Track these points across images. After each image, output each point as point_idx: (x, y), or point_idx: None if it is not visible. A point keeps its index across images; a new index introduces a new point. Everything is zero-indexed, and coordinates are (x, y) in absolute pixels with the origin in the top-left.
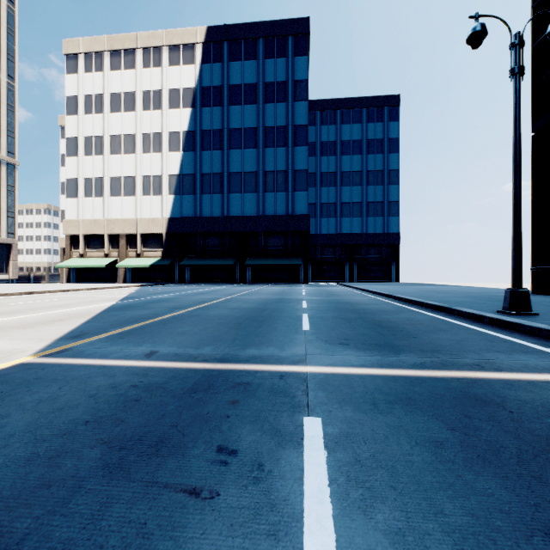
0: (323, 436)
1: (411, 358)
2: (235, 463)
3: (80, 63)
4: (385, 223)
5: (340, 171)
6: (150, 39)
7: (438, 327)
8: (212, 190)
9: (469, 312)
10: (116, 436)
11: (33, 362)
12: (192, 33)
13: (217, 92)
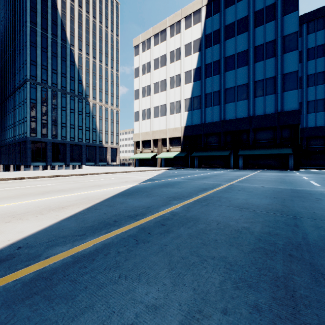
0: None
1: None
2: None
3: (140, 48)
4: None
5: None
6: (174, 18)
7: None
8: (212, 103)
9: None
10: None
11: None
12: (199, 2)
13: (216, 34)
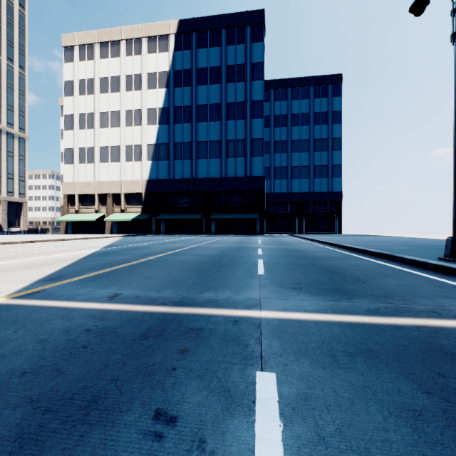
0: (278, 399)
1: (364, 304)
2: (172, 437)
3: (75, 53)
4: (329, 183)
5: (291, 140)
6: (132, 32)
7: (385, 273)
8: (183, 156)
9: (412, 259)
10: (47, 393)
11: (3, 303)
12: (167, 26)
13: (187, 74)
